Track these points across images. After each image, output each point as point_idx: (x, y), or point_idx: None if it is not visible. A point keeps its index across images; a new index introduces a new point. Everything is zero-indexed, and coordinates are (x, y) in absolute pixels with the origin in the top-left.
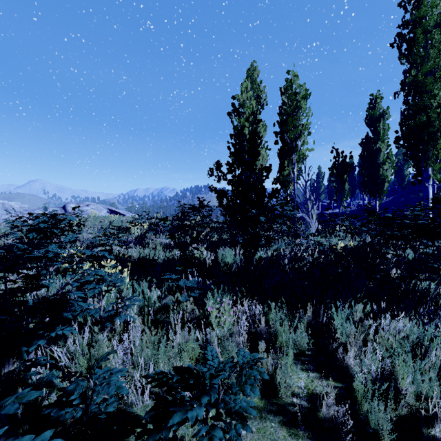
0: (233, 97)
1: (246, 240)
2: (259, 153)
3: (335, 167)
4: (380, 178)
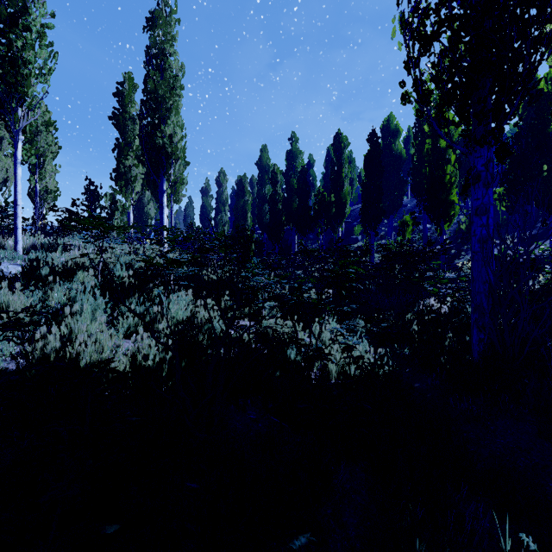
0: None
1: None
2: None
3: (87, 193)
4: (146, 215)
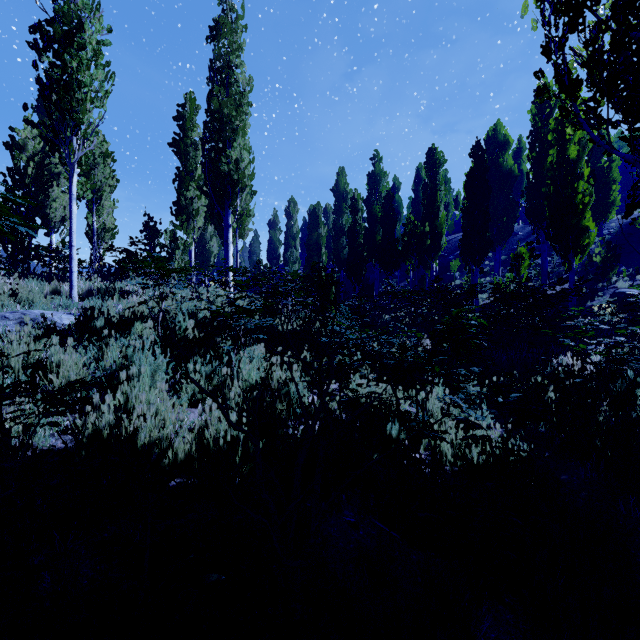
0: (11, 128)
1: (16, 250)
2: (49, 197)
3: (146, 230)
4: (208, 253)
